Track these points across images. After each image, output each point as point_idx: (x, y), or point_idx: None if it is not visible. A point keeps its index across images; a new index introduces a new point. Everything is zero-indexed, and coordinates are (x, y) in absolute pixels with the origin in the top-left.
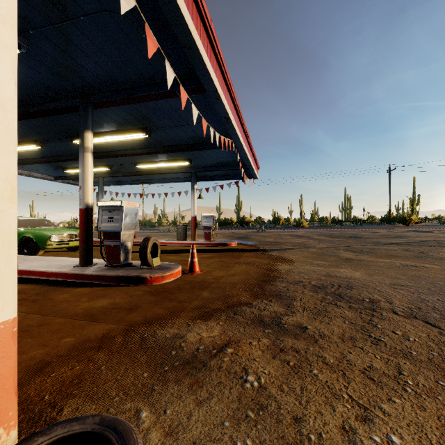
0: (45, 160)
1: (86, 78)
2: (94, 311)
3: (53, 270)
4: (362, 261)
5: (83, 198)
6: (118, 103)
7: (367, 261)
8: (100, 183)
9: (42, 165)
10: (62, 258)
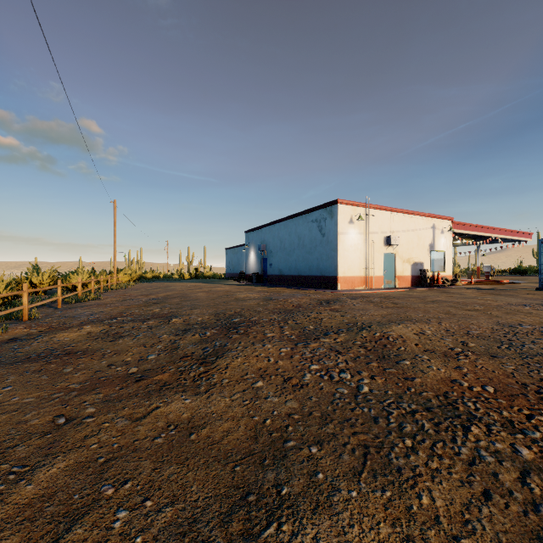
0: None
1: None
2: None
3: None
4: None
5: None
6: None
7: None
8: None
9: None
10: None
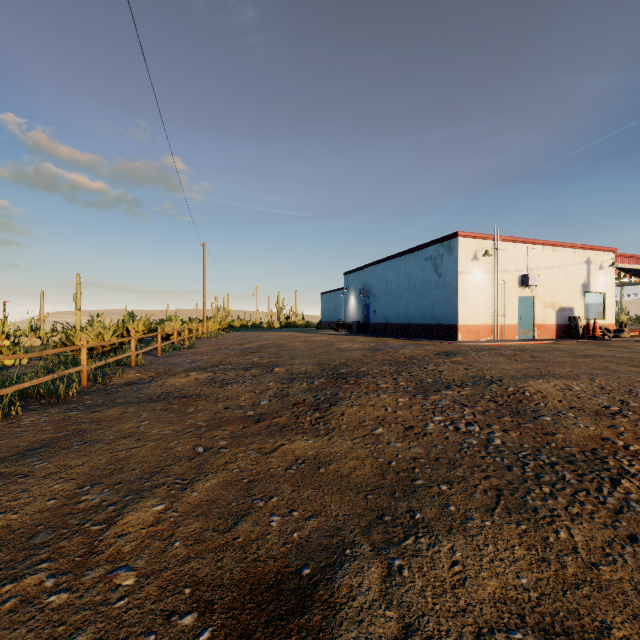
0: None
1: None
2: None
3: None
4: None
5: None
6: None
7: None
8: None
9: None
10: None
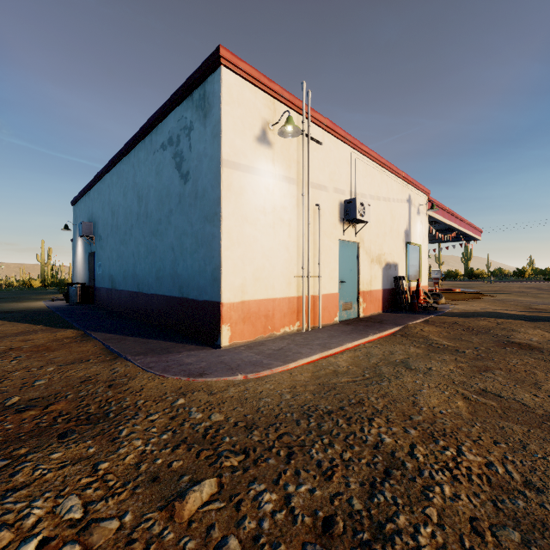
0: None
1: None
2: None
3: None
4: (545, 297)
5: None
6: None
7: (548, 297)
8: None
9: None
10: None
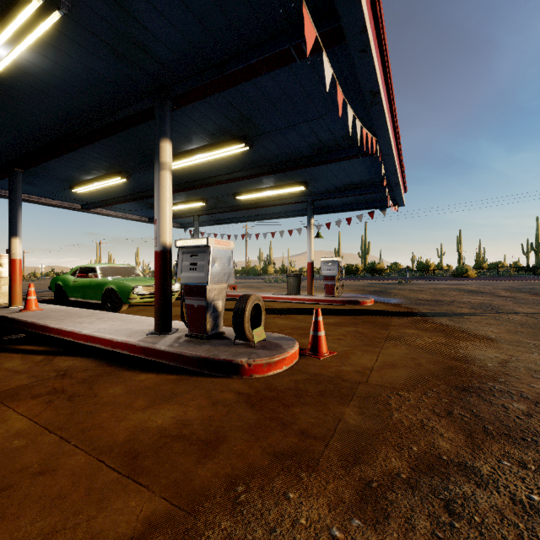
0: (135, 197)
1: (158, 56)
2: (143, 439)
3: (119, 339)
4: None
5: (158, 236)
6: (204, 94)
7: None
8: (195, 222)
9: (134, 204)
10: (141, 317)
